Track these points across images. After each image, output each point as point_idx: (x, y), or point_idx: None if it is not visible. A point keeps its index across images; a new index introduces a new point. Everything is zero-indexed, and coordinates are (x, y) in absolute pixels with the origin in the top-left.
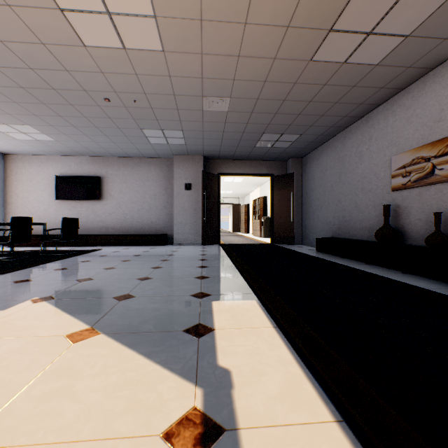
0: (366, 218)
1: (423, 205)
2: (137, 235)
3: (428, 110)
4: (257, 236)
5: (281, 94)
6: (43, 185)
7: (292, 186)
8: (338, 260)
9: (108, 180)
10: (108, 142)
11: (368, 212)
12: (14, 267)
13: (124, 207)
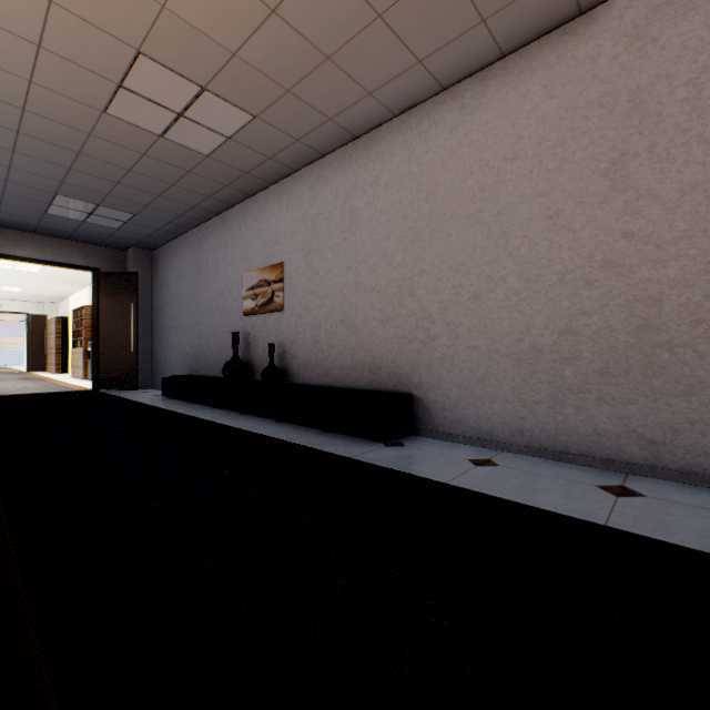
0: (223, 348)
1: (268, 334)
2: None
3: (270, 228)
4: (79, 378)
5: (70, 142)
6: None
7: (134, 294)
8: (180, 407)
9: None
10: None
11: (225, 340)
12: None
13: None
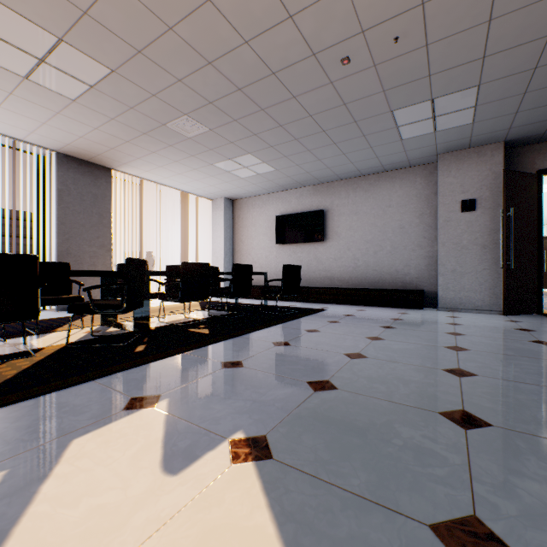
0: None
1: None
2: (374, 290)
3: None
4: None
5: None
6: (264, 229)
7: None
8: None
9: (332, 213)
10: (336, 155)
11: None
12: (231, 330)
13: (354, 249)
